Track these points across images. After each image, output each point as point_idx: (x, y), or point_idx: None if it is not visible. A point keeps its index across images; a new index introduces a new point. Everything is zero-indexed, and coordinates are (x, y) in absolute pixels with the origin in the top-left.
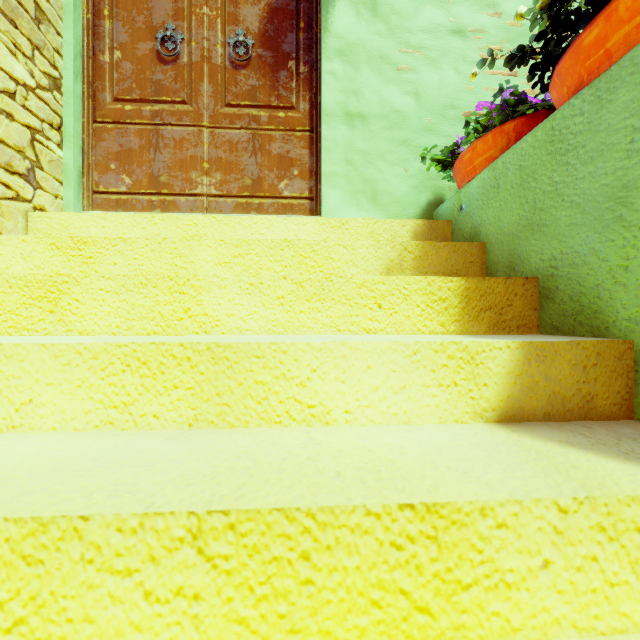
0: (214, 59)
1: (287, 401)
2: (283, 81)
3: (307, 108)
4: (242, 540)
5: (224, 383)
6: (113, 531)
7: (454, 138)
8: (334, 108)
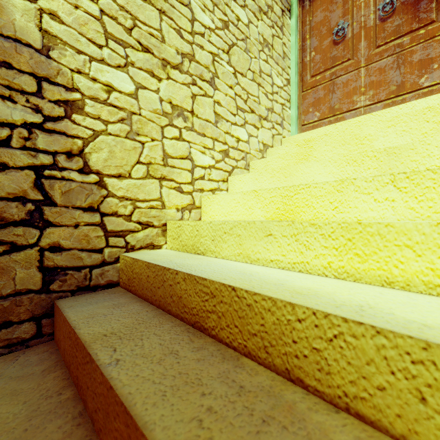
0: (368, 25)
1: (430, 167)
2: (423, 8)
3: None
4: (412, 182)
5: (393, 164)
6: (363, 182)
7: None
8: None
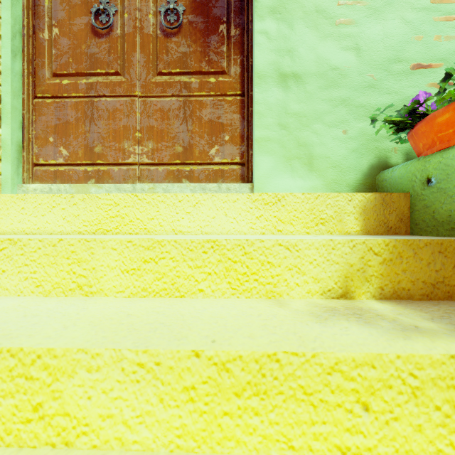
0: (146, 29)
1: None
2: (214, 46)
3: (238, 71)
4: None
5: None
6: None
7: (400, 94)
8: (266, 69)
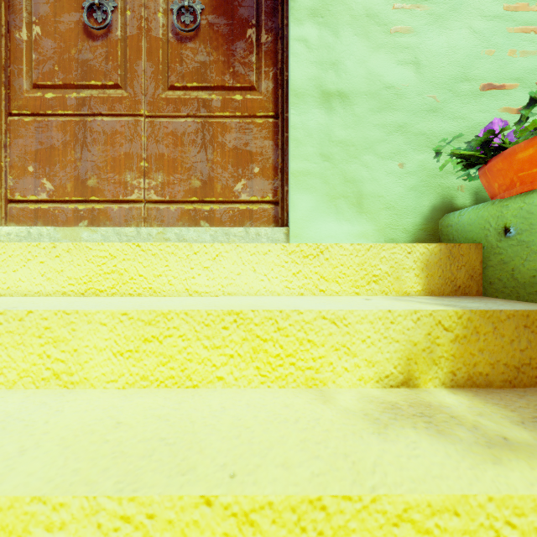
0: (154, 31)
1: None
2: (240, 55)
3: (270, 88)
4: None
5: None
6: None
7: (468, 120)
8: (306, 86)
